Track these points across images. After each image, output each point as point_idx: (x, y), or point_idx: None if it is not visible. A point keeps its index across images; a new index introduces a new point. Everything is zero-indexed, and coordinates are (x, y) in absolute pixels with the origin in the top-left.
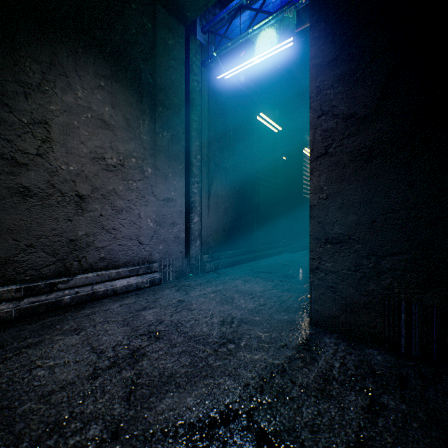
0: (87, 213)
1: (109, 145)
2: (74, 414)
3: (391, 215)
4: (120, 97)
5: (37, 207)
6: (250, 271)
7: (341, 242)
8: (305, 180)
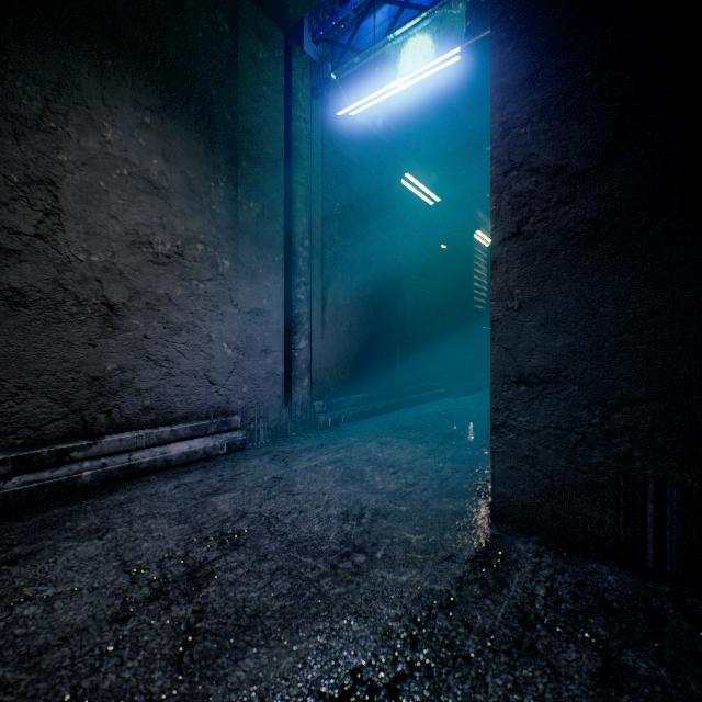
0: (122, 333)
1: (159, 221)
2: (80, 691)
3: (630, 336)
4: (177, 143)
5: (36, 323)
6: (390, 428)
7: (545, 382)
8: (477, 281)
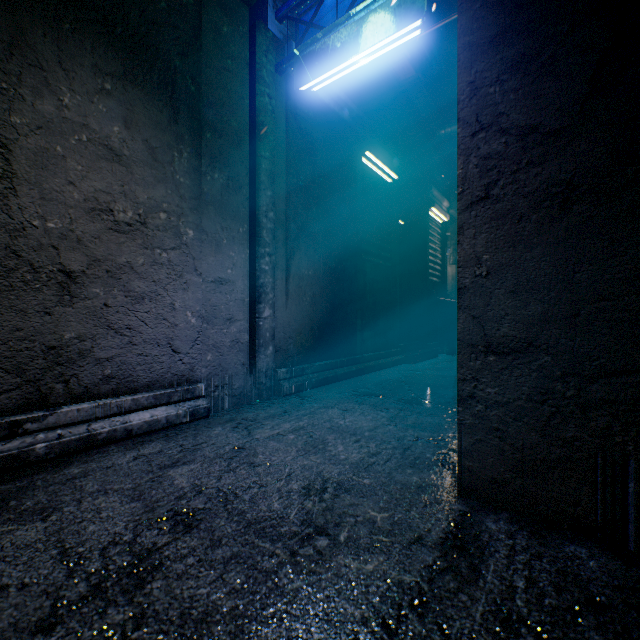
0: (81, 301)
1: (120, 189)
2: None
3: (609, 303)
4: (139, 111)
5: None
6: (351, 394)
7: (515, 352)
8: (431, 255)
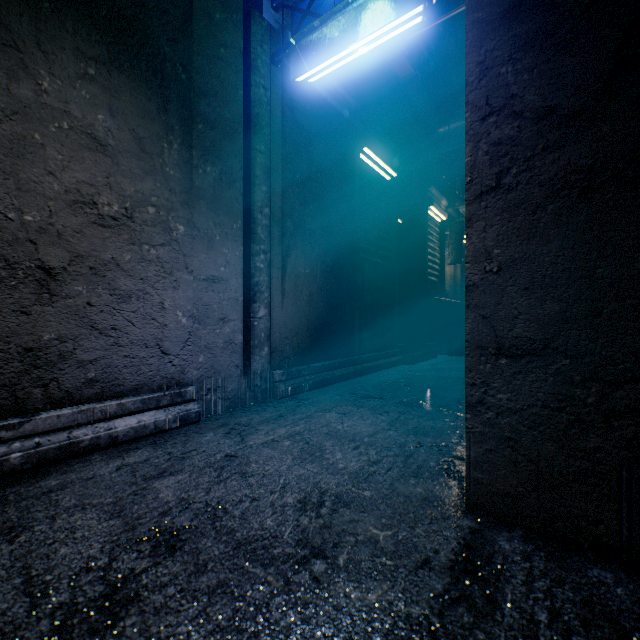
0: (62, 300)
1: (105, 180)
2: None
3: (635, 301)
4: (125, 99)
5: None
6: (349, 396)
7: (530, 354)
8: (430, 254)
